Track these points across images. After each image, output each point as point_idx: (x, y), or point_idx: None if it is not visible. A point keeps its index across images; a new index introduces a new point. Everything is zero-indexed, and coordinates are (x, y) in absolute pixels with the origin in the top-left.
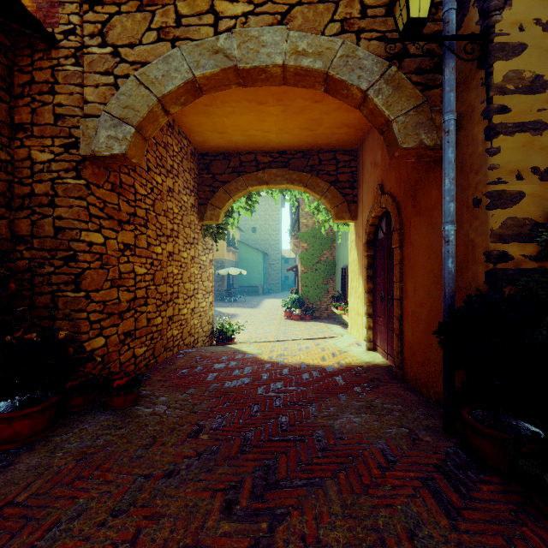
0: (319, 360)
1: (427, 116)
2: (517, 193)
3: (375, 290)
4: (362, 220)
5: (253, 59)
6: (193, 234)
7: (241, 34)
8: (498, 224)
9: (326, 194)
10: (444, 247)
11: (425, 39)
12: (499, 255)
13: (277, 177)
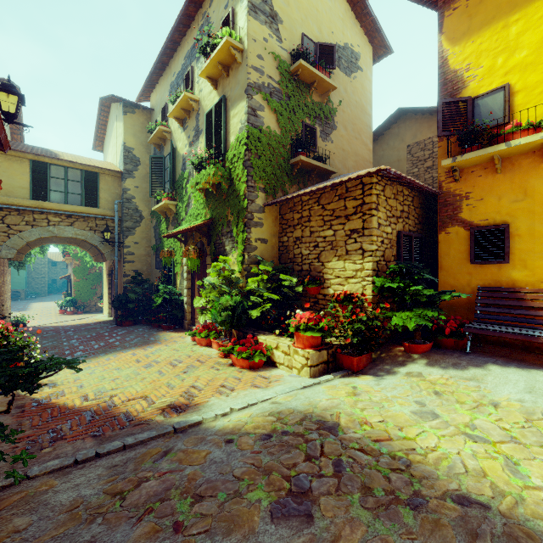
0: (86, 322)
1: (114, 253)
2: (129, 274)
3: (112, 293)
4: (108, 264)
5: (62, 235)
6: (6, 268)
7: (58, 227)
8: (125, 281)
9: (90, 250)
10: (115, 285)
11: (109, 242)
12: (125, 287)
13: (62, 240)
